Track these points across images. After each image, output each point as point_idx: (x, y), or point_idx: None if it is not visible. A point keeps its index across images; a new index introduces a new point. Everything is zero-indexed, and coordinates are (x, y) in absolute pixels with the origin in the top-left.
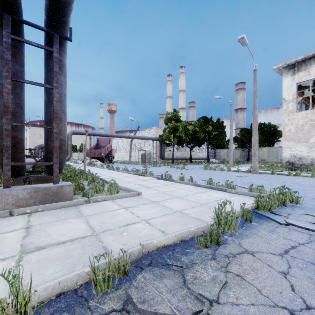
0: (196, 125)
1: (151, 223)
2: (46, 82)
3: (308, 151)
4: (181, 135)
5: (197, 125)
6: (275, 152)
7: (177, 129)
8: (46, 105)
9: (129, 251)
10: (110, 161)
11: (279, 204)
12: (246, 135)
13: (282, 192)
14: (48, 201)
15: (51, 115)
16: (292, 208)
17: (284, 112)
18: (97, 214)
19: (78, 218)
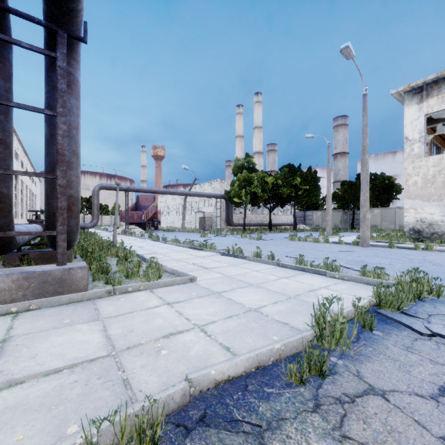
0: (278, 177)
1: (209, 331)
2: (47, 107)
3: (442, 214)
4: (257, 191)
5: (280, 177)
6: (391, 215)
7: (251, 182)
8: (46, 143)
9: (165, 395)
10: (155, 227)
11: (411, 298)
12: (349, 190)
13: (415, 278)
14: (47, 292)
15: (55, 159)
16: (433, 304)
17: (407, 158)
18: (124, 314)
19: (92, 322)
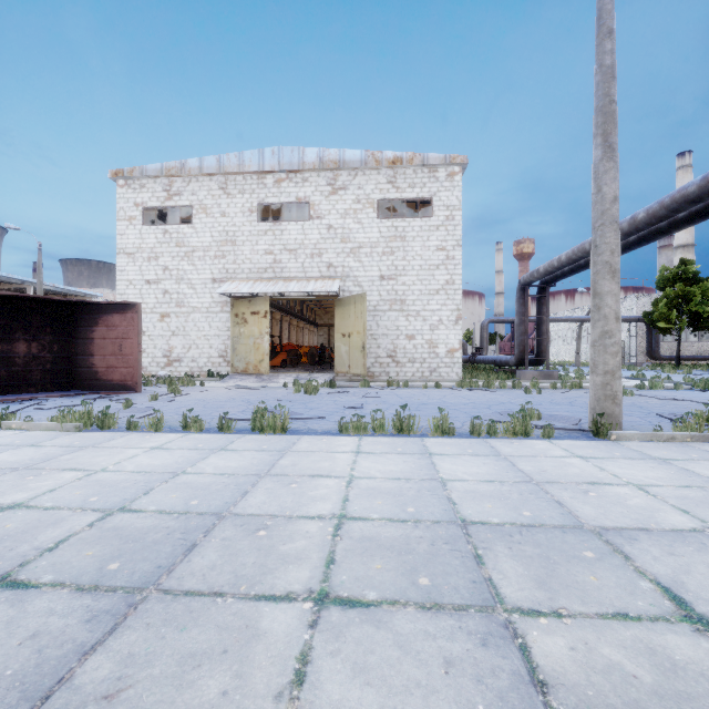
0: None
1: None
2: (539, 312)
3: None
4: (701, 310)
5: None
6: None
7: (688, 299)
8: (538, 325)
9: None
10: None
11: None
12: None
13: None
14: (546, 378)
15: (542, 331)
16: None
17: None
18: None
19: None
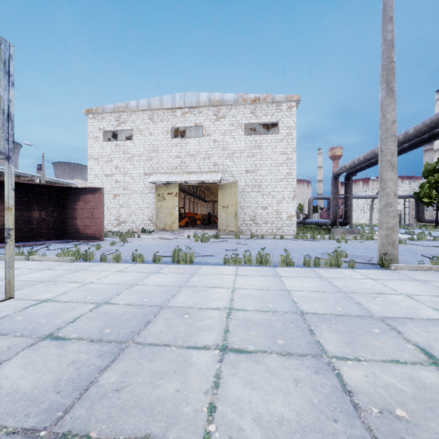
0: None
1: None
2: (345, 192)
3: None
4: None
5: None
6: None
7: None
8: (345, 200)
9: None
10: None
11: None
12: None
13: None
14: (350, 233)
15: (347, 204)
16: None
17: None
18: None
19: None
